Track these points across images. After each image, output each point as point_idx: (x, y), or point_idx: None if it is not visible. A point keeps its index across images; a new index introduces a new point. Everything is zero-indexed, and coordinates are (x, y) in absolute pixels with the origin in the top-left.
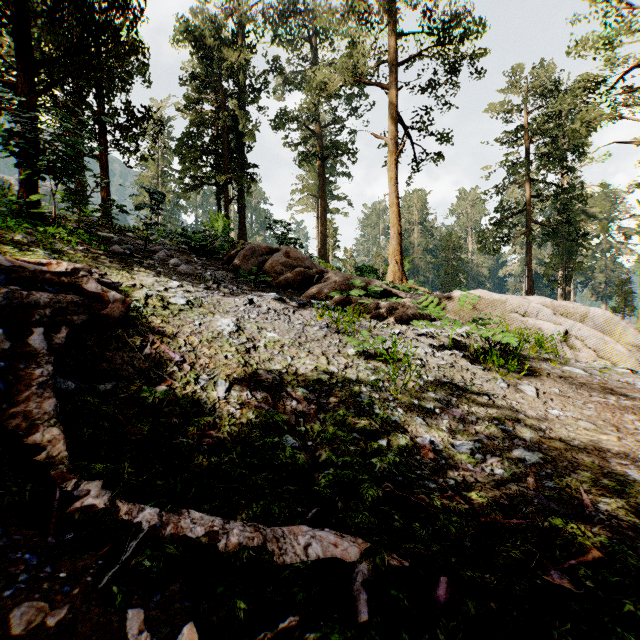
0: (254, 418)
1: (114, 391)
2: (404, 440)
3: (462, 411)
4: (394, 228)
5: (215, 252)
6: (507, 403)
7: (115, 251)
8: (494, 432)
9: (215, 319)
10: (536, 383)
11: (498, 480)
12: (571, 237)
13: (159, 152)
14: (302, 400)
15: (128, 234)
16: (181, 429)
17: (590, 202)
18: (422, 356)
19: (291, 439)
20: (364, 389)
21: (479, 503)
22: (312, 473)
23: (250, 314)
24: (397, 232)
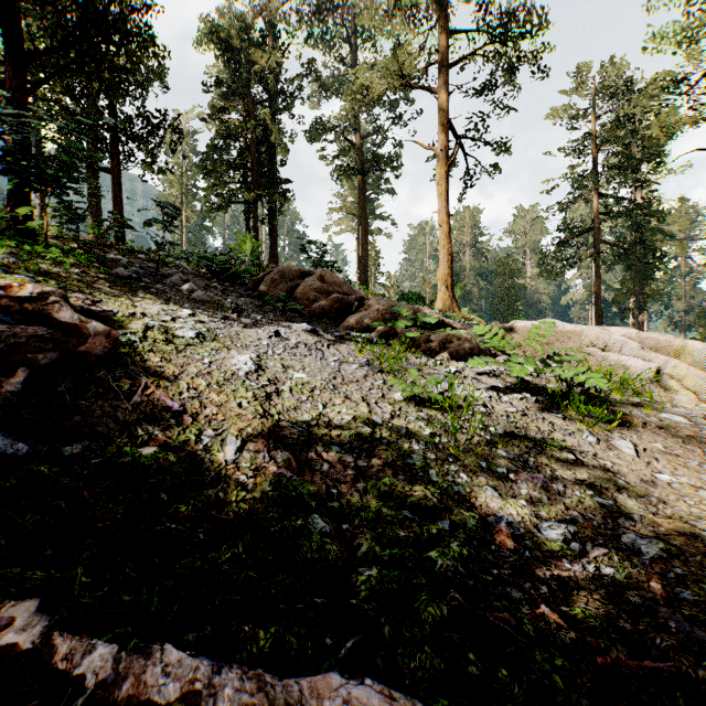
0: (271, 490)
1: (83, 455)
2: (472, 521)
3: (544, 477)
4: (444, 250)
5: (239, 276)
6: (600, 464)
7: (119, 274)
8: (590, 507)
9: (230, 356)
10: (632, 436)
11: (609, 586)
12: (646, 259)
13: (183, 168)
14: (336, 463)
15: (140, 256)
16: (170, 509)
17: (667, 219)
18: (486, 401)
19: (320, 521)
20: (416, 447)
21: (589, 628)
22: (347, 575)
23: (275, 349)
24: (447, 254)
